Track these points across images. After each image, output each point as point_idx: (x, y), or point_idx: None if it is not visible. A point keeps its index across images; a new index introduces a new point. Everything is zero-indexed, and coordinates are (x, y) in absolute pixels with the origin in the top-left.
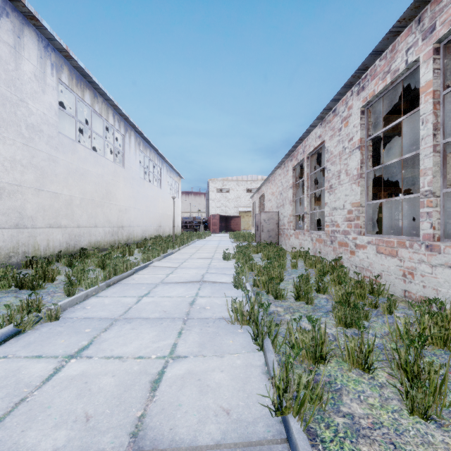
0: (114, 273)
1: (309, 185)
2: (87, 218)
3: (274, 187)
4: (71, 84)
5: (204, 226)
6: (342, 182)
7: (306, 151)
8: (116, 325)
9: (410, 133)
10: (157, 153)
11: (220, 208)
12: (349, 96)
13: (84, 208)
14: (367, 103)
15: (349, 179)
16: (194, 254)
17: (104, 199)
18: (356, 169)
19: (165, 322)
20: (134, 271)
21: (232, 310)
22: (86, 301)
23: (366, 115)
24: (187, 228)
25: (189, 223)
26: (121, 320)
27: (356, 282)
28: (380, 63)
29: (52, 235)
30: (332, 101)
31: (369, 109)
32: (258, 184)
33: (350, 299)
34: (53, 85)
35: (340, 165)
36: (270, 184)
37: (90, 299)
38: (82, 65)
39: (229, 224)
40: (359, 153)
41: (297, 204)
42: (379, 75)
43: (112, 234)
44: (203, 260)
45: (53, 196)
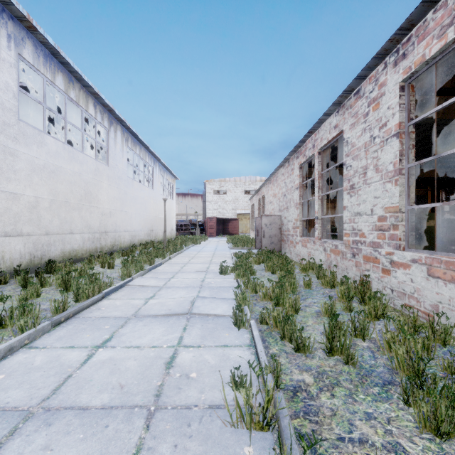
0: (75, 298)
1: (320, 185)
2: (59, 223)
3: (276, 188)
4: (37, 62)
5: (201, 229)
6: (370, 181)
7: (317, 146)
8: (19, 436)
9: (453, 120)
10: (148, 151)
11: (218, 210)
12: (381, 69)
13: (55, 212)
14: (410, 74)
15: (381, 176)
16: (186, 265)
17: (82, 200)
18: (392, 163)
19: (114, 421)
20: (104, 295)
21: (231, 386)
22: (5, 361)
23: (406, 91)
24: (183, 231)
25: (185, 226)
26: (36, 418)
27: (415, 325)
28: (436, 15)
29: (9, 246)
30: (357, 79)
31: (411, 84)
32: (256, 186)
33: (420, 363)
34: (11, 61)
35: (366, 160)
36: (271, 185)
37: (15, 355)
38: (51, 40)
39: (226, 227)
40: (398, 142)
41: (304, 207)
42: (433, 32)
43: (93, 241)
44: (195, 274)
45: (11, 197)
